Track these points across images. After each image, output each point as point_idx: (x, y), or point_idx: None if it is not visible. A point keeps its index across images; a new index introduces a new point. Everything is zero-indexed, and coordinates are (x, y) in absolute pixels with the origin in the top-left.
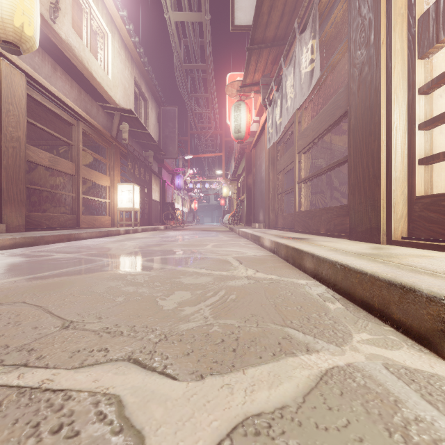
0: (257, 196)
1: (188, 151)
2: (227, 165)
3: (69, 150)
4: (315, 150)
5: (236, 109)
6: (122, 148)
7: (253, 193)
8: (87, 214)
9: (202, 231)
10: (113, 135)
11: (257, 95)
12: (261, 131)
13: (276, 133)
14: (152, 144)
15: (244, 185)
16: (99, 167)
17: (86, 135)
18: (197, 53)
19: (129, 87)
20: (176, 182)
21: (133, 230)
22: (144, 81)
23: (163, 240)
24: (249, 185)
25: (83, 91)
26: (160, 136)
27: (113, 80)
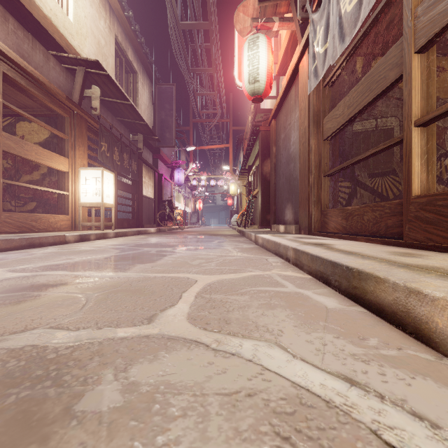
0: (280, 185)
1: (190, 143)
2: (234, 161)
3: (15, 122)
4: (385, 102)
5: (251, 45)
6: (90, 121)
7: (273, 182)
8: (40, 212)
9: (202, 235)
10: (75, 100)
11: (283, 26)
12: (289, 80)
13: (340, 39)
14: (140, 125)
15: (256, 177)
16: (55, 145)
17: (28, 95)
18: (198, 8)
19: (107, 46)
20: (176, 177)
21: (96, 235)
22: (131, 47)
23: (100, 263)
24: (265, 175)
25: (12, 19)
26: (154, 120)
27: (77, 24)
